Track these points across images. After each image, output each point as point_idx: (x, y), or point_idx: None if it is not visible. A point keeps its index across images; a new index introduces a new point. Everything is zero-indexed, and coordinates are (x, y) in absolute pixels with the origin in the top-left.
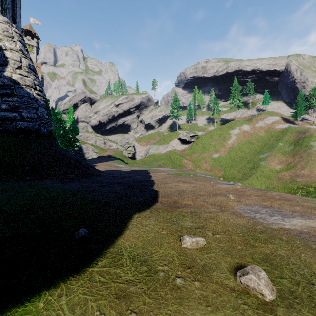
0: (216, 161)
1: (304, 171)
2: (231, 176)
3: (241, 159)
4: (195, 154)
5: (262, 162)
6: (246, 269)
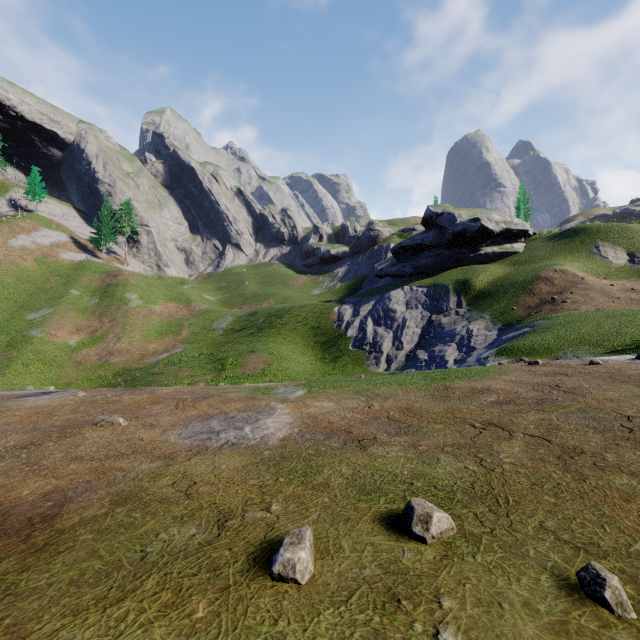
0: None
1: (122, 344)
2: None
3: None
4: None
5: (38, 331)
6: (420, 512)
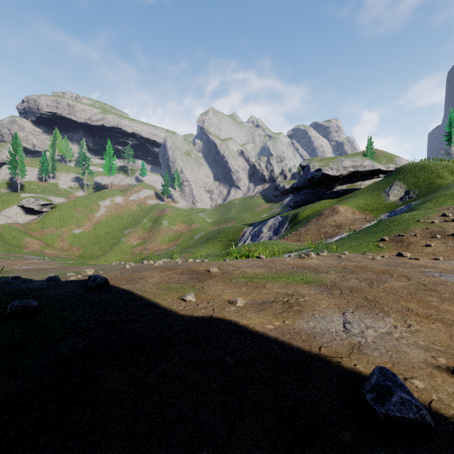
0: (77, 238)
1: (151, 245)
2: (91, 254)
3: (106, 235)
4: (48, 230)
5: (124, 238)
6: None
